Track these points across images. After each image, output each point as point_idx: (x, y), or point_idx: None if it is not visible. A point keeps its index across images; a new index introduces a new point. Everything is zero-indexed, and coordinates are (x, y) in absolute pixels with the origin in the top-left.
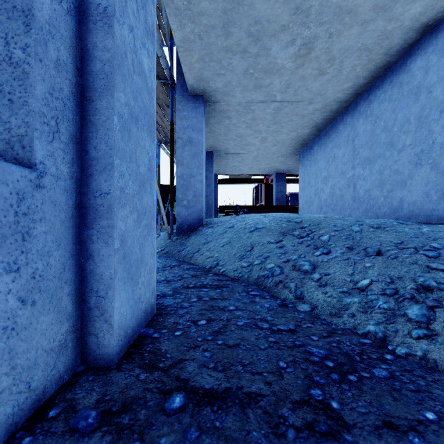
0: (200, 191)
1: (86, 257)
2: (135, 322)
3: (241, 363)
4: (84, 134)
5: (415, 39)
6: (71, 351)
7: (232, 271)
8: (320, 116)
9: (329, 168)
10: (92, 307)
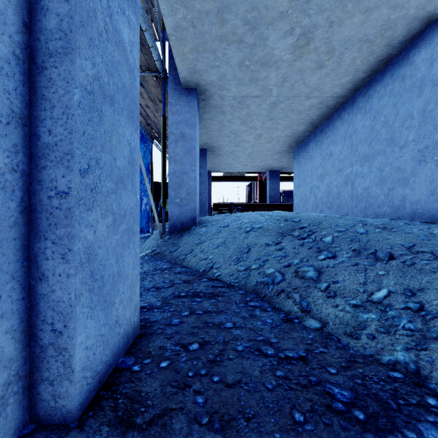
0: (193, 189)
1: (37, 277)
2: (110, 352)
3: (244, 414)
4: (35, 112)
5: (419, 30)
6: (13, 408)
7: (227, 276)
8: (317, 112)
9: (325, 165)
10: (45, 345)
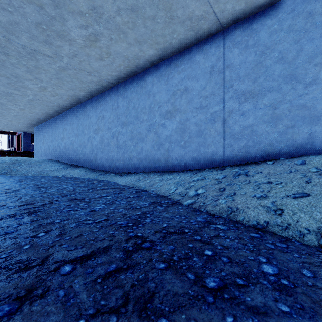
0: None
1: None
2: None
3: None
4: None
5: (57, 115)
6: None
7: None
8: (38, 120)
9: (44, 139)
10: None
